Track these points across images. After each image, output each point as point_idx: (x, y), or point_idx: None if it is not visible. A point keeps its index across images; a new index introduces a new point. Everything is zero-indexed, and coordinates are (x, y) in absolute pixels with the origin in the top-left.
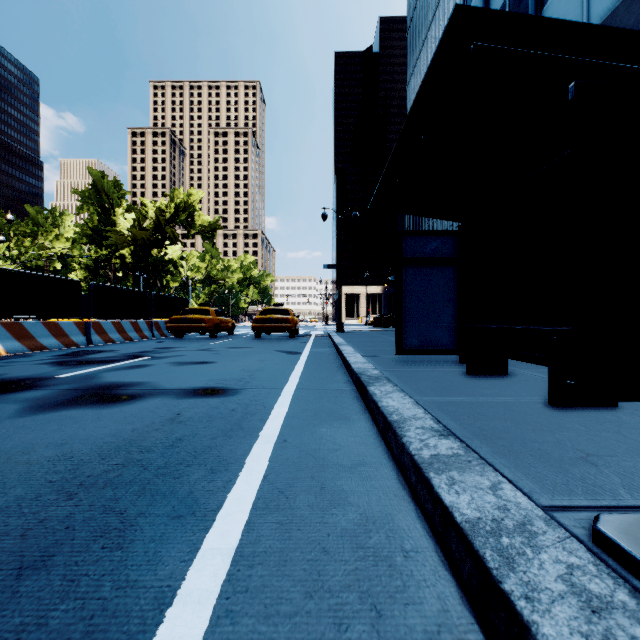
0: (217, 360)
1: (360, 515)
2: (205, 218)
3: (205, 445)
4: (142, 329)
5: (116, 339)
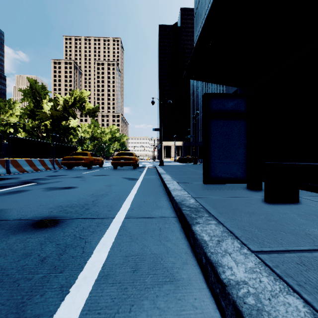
0: (79, 185)
1: None
2: (90, 105)
3: None
4: (47, 164)
5: (28, 170)
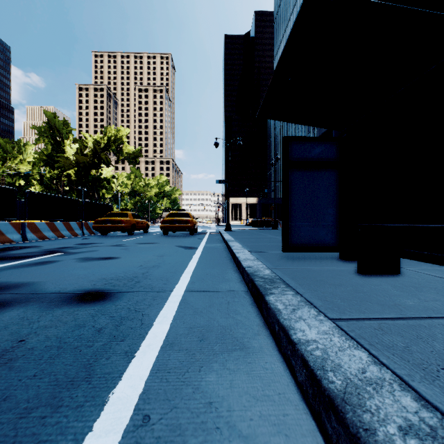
0: (122, 255)
1: None
2: (130, 148)
3: None
4: (73, 228)
5: (50, 236)
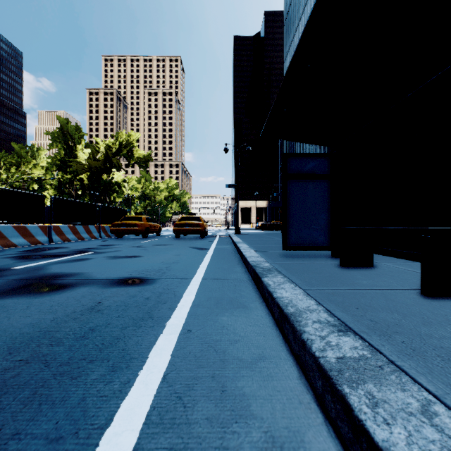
0: (144, 254)
1: (265, 434)
2: (141, 152)
3: (114, 336)
4: (92, 231)
5: (72, 239)
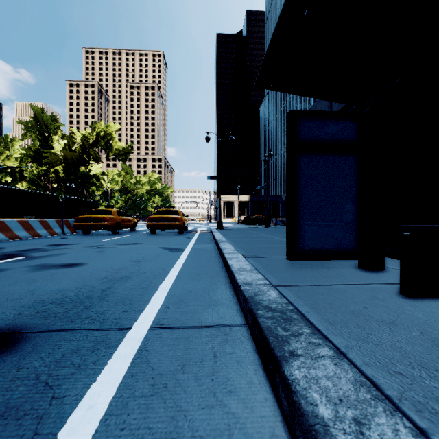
0: (90, 261)
1: None
2: (120, 144)
3: None
4: (52, 227)
5: (22, 236)
